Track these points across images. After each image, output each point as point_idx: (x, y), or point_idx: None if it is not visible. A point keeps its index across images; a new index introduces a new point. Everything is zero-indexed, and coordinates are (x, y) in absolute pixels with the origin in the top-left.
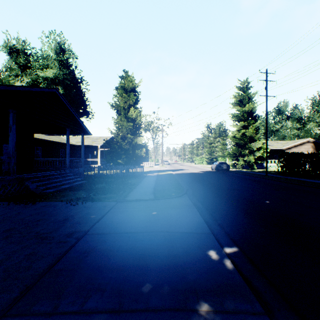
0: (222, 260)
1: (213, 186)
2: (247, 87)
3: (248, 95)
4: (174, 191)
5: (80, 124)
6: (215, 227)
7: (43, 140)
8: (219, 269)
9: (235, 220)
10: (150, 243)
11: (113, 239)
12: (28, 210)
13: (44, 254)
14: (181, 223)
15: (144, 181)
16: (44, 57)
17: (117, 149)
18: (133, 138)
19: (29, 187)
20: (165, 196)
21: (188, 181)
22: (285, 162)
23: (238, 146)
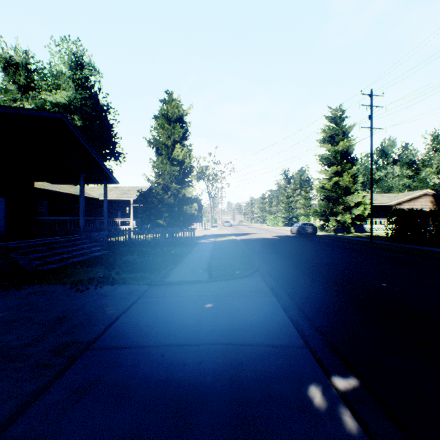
0: (335, 410)
1: (297, 259)
2: (341, 118)
3: (343, 129)
4: (239, 267)
5: (101, 167)
6: (311, 333)
7: (50, 192)
8: (334, 437)
9: (341, 319)
10: (198, 370)
11: (133, 361)
12: (5, 301)
13: (0, 395)
14: (252, 325)
15: (194, 251)
16: (55, 75)
17: (156, 205)
18: (179, 189)
19: (17, 261)
20: (225, 276)
21: (259, 250)
22: (398, 223)
23: (328, 201)
